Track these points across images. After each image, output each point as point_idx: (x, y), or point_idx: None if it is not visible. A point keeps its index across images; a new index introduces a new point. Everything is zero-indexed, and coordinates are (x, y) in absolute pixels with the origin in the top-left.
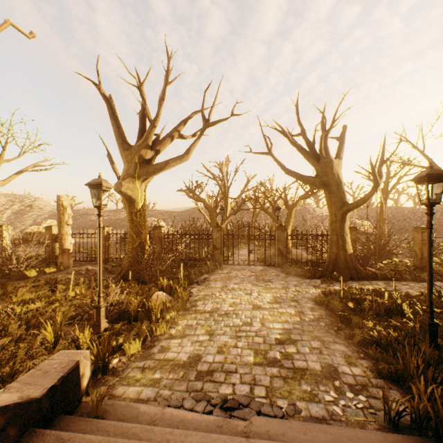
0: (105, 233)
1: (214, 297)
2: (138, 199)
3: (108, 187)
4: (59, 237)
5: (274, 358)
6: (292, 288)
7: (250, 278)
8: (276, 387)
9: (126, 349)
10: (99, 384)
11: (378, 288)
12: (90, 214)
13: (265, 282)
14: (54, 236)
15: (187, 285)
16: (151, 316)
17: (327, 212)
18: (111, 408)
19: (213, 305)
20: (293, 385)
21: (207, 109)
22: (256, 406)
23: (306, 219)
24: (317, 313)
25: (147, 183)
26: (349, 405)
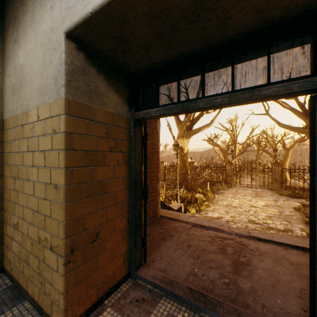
0: (164, 165)
1: (227, 200)
2: (185, 148)
3: (180, 145)
4: None
5: (258, 222)
6: (280, 201)
7: (251, 194)
8: (257, 229)
9: (190, 210)
10: None
11: None
12: None
13: (261, 197)
14: None
15: (211, 194)
16: (197, 202)
17: None
18: None
19: (227, 203)
20: (266, 230)
21: None
22: None
23: None
24: (293, 213)
25: (189, 139)
26: None
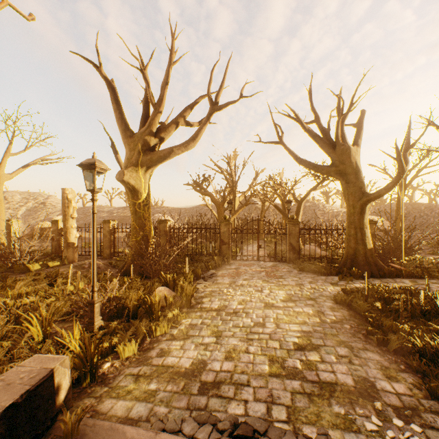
0: (110, 227)
1: (221, 294)
2: (142, 190)
3: (103, 168)
4: (63, 231)
5: (294, 367)
6: (307, 285)
7: (260, 274)
8: (300, 408)
9: (120, 351)
10: (83, 395)
11: (408, 287)
12: (100, 211)
13: (277, 279)
14: (60, 230)
15: (193, 281)
16: (152, 314)
17: (338, 209)
18: (90, 431)
19: (220, 302)
20: (322, 406)
21: (214, 93)
22: (276, 435)
23: (316, 216)
24: (339, 314)
25: (150, 173)
26: (400, 438)
